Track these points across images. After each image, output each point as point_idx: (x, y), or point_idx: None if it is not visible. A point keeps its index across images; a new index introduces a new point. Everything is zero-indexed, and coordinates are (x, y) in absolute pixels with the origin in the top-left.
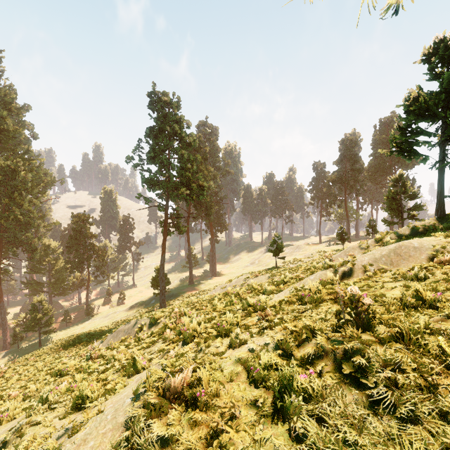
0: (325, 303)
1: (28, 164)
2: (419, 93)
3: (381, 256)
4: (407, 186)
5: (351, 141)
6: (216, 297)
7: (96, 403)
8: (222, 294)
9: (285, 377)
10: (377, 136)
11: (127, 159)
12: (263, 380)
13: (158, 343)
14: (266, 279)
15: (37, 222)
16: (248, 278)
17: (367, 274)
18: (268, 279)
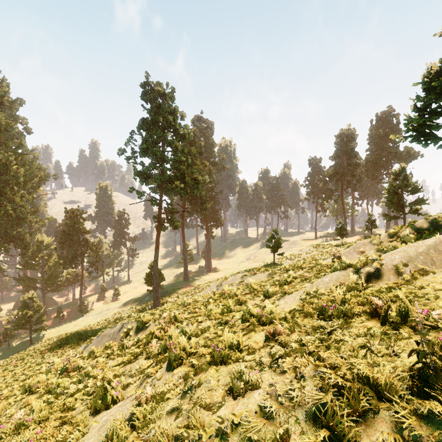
0: (359, 318)
1: (21, 159)
2: None
3: (417, 254)
4: (409, 179)
5: (348, 136)
6: (211, 299)
7: None
8: (218, 294)
9: None
10: (374, 131)
11: (119, 151)
12: None
13: (141, 357)
14: (266, 277)
15: (29, 217)
16: (245, 275)
17: (402, 277)
18: (268, 277)
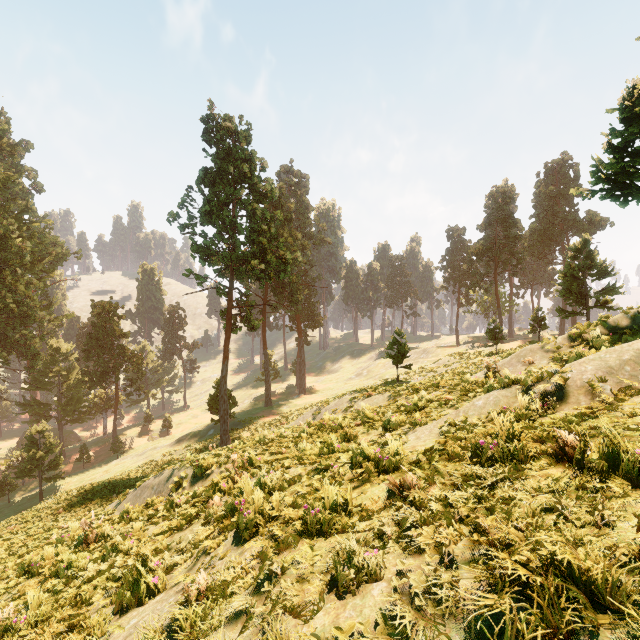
0: (536, 463)
1: (27, 229)
2: None
3: (621, 364)
4: (595, 258)
5: (504, 195)
6: (305, 433)
7: None
8: (314, 425)
9: None
10: (542, 188)
11: (170, 216)
12: None
13: (197, 522)
14: (385, 401)
15: (39, 314)
16: (355, 398)
17: (598, 398)
18: (389, 401)
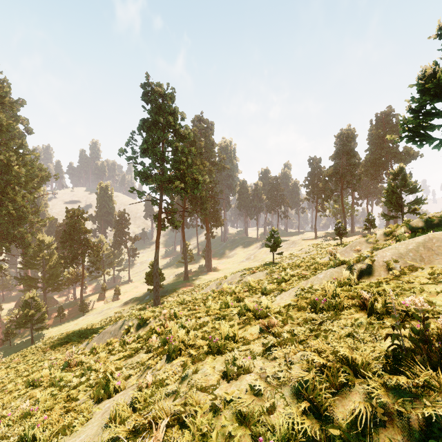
0: (348, 311)
1: (22, 159)
2: (436, 69)
3: (407, 251)
4: (408, 179)
5: (347, 136)
6: (210, 296)
7: None
8: (217, 292)
9: None
10: (374, 131)
11: (120, 151)
12: None
13: (142, 352)
14: (264, 276)
15: (31, 217)
16: (245, 274)
17: (392, 273)
18: (267, 276)
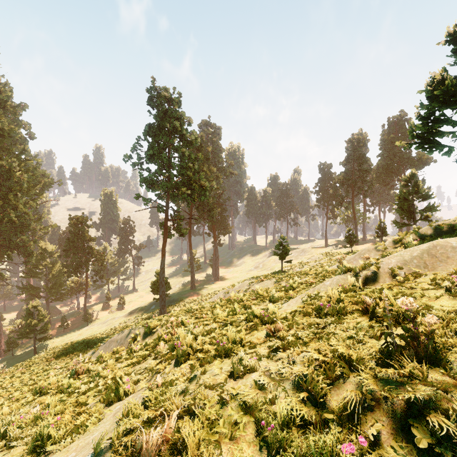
0: (351, 315)
1: (24, 165)
2: (444, 76)
3: (412, 258)
4: (420, 186)
5: (358, 141)
6: (218, 304)
7: (58, 447)
8: (224, 300)
9: (320, 453)
10: (386, 136)
11: (125, 157)
12: (281, 444)
13: (150, 358)
14: (272, 284)
15: (33, 224)
16: (252, 282)
17: (396, 279)
18: (275, 284)
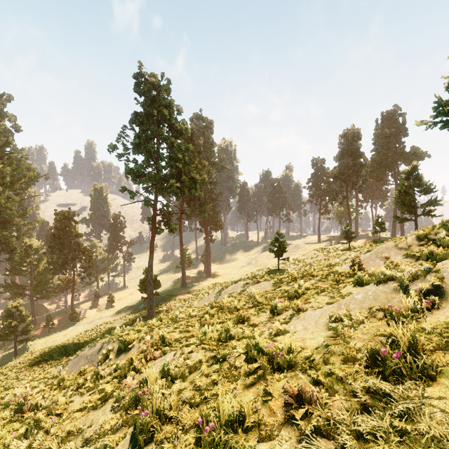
0: None
1: (8, 158)
2: None
3: None
4: (422, 179)
5: (353, 135)
6: (207, 314)
7: None
8: (216, 306)
9: None
10: (380, 130)
11: (110, 147)
12: None
13: (110, 402)
14: (271, 286)
15: (16, 220)
16: (247, 284)
17: None
18: (274, 287)
